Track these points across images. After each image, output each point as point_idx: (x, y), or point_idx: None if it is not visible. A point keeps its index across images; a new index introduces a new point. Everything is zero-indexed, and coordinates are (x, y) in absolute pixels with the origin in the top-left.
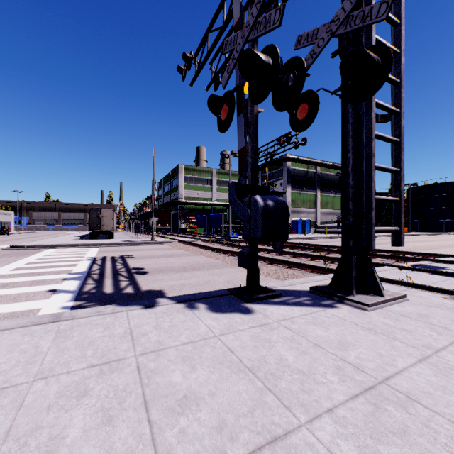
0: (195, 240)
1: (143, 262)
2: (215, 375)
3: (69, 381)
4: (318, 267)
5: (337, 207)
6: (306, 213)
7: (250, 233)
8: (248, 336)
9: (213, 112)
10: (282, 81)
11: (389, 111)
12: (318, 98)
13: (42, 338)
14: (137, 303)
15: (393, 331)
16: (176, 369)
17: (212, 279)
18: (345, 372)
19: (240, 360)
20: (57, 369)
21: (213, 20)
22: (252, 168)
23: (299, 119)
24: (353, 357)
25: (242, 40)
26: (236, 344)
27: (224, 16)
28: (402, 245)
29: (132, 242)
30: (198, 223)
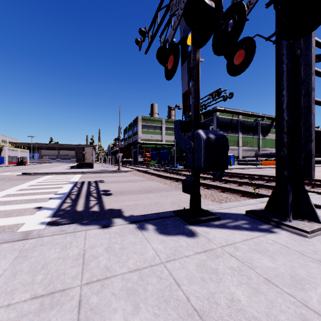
0: (149, 170)
1: (110, 185)
2: None
3: (3, 320)
4: (247, 192)
5: (255, 145)
6: (231, 150)
7: (193, 163)
8: (194, 264)
9: (161, 63)
10: (222, 27)
11: None
12: (254, 42)
13: (4, 258)
14: (96, 223)
15: None
16: (119, 309)
17: (161, 201)
18: None
19: (187, 297)
20: (0, 299)
21: (162, 0)
22: (195, 107)
23: (236, 64)
24: (316, 302)
25: None
26: (182, 274)
27: None
28: None
29: (104, 170)
30: (151, 157)
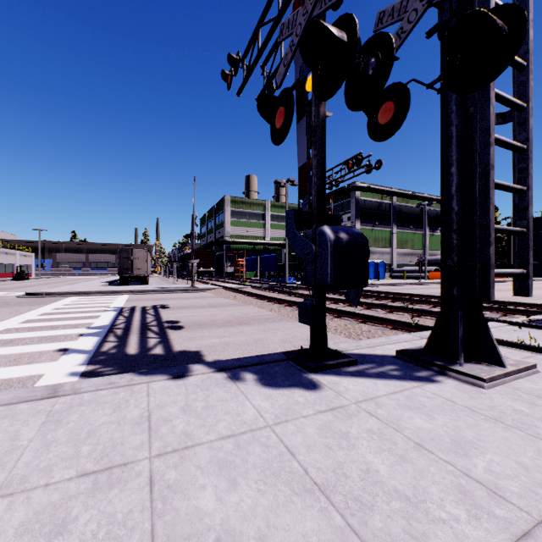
0: (244, 287)
1: (179, 313)
2: (266, 498)
3: (43, 503)
4: (402, 322)
5: (418, 246)
6: (379, 253)
7: (316, 278)
8: (315, 427)
9: (265, 118)
10: (360, 69)
11: (512, 106)
12: (408, 92)
13: (26, 424)
14: (164, 372)
15: (532, 423)
16: (208, 485)
17: (264, 337)
18: (475, 498)
19: (304, 469)
20: (33, 478)
21: (266, 11)
22: (318, 190)
23: (381, 123)
24: (482, 470)
25: (303, 18)
26: (298, 440)
27: (279, 3)
28: (530, 295)
29: (168, 289)
30: (247, 266)
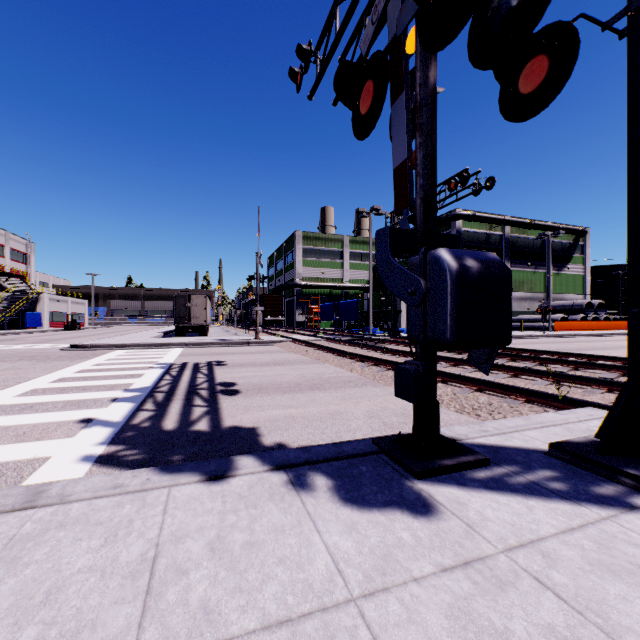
0: (318, 340)
1: (237, 372)
2: None
3: None
4: (540, 392)
5: (538, 289)
6: None
7: (425, 331)
8: (441, 611)
9: (344, 102)
10: None
11: None
12: (576, 33)
13: None
14: (196, 468)
15: None
16: None
17: (343, 409)
18: None
19: None
20: None
21: None
22: (426, 196)
23: (525, 92)
24: None
25: None
26: None
27: None
28: None
29: (228, 341)
30: (322, 314)
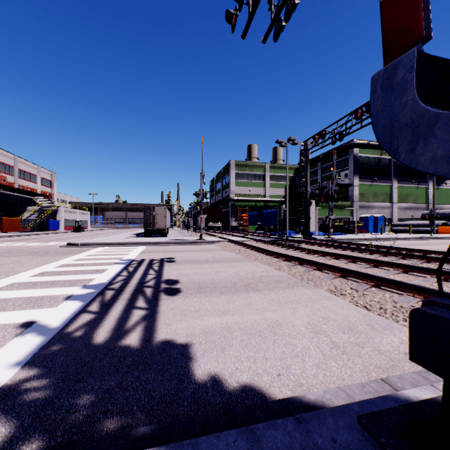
0: (247, 240)
1: (182, 269)
2: None
3: None
4: None
5: (420, 200)
6: (378, 208)
7: None
8: None
9: None
10: None
11: None
12: None
13: None
14: None
15: None
16: None
17: (281, 318)
18: None
19: None
20: None
21: None
22: None
23: None
24: None
25: None
26: None
27: None
28: None
29: (179, 241)
30: (250, 220)
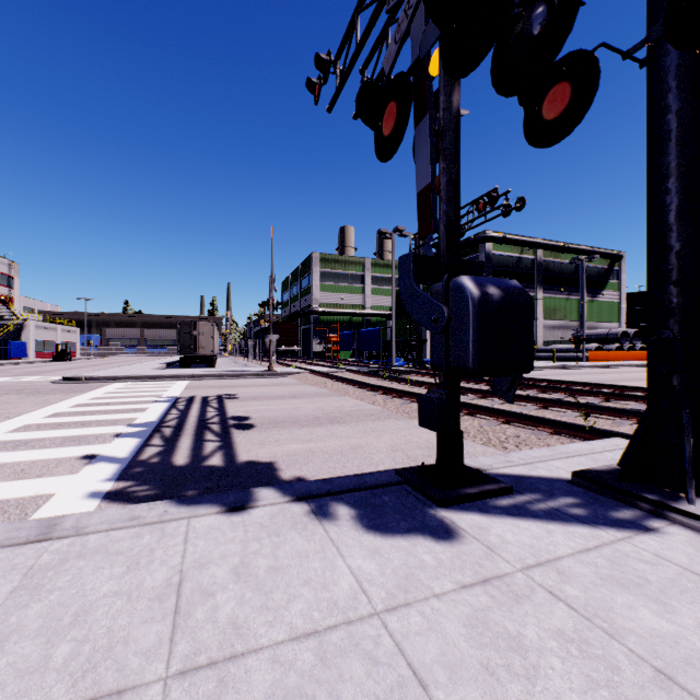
0: (337, 371)
1: (251, 406)
2: None
3: None
4: (567, 424)
5: (572, 317)
6: None
7: (448, 358)
8: (459, 621)
9: (366, 123)
10: (519, 26)
11: None
12: (596, 62)
13: None
14: (215, 500)
15: None
16: None
17: (365, 443)
18: None
19: None
20: None
21: None
22: (449, 223)
23: (548, 119)
24: None
25: None
26: (431, 651)
27: None
28: None
29: (239, 373)
30: (342, 343)
